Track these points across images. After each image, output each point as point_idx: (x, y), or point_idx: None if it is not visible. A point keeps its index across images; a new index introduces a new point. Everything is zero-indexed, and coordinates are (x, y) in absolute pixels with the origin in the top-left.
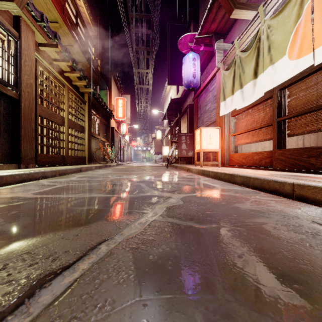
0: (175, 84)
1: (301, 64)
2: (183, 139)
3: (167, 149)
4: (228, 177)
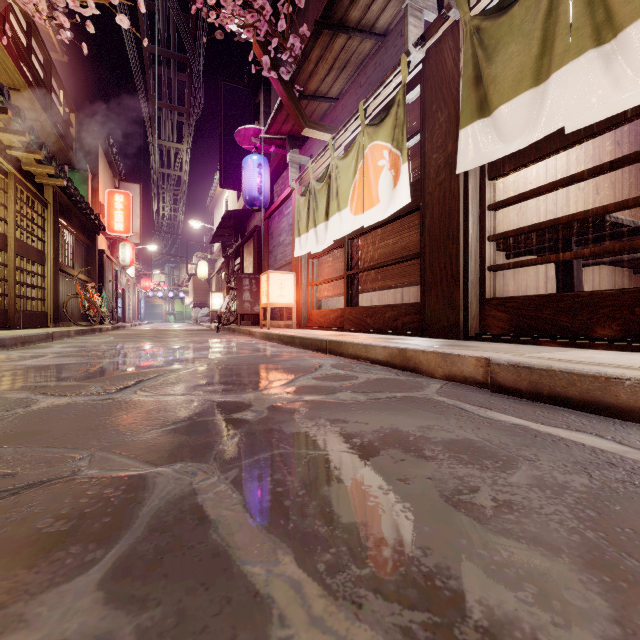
0: (233, 189)
1: (357, 222)
2: (246, 284)
3: (220, 299)
4: (290, 340)
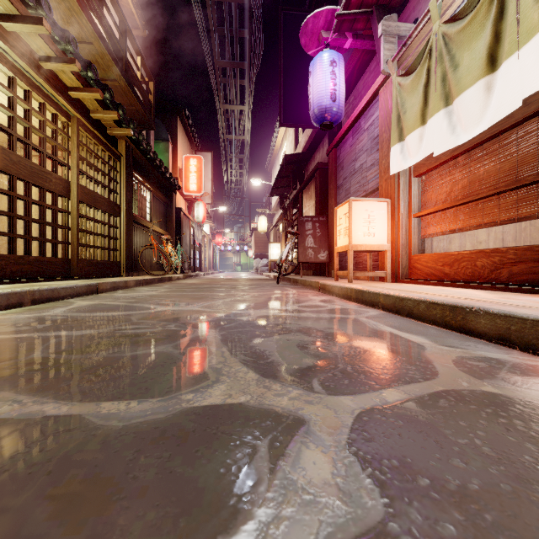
0: (293, 126)
1: None
2: (308, 228)
3: (278, 249)
4: (442, 314)
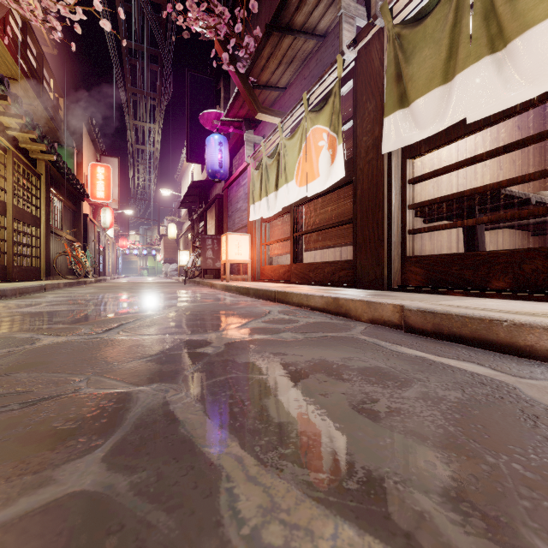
0: (198, 163)
1: (301, 192)
2: (209, 244)
3: (187, 256)
4: (245, 291)
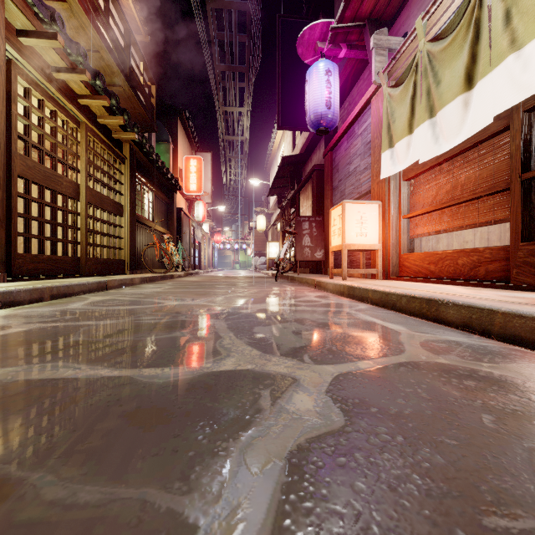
0: (291, 129)
1: None
2: (305, 228)
3: (276, 247)
4: (420, 306)
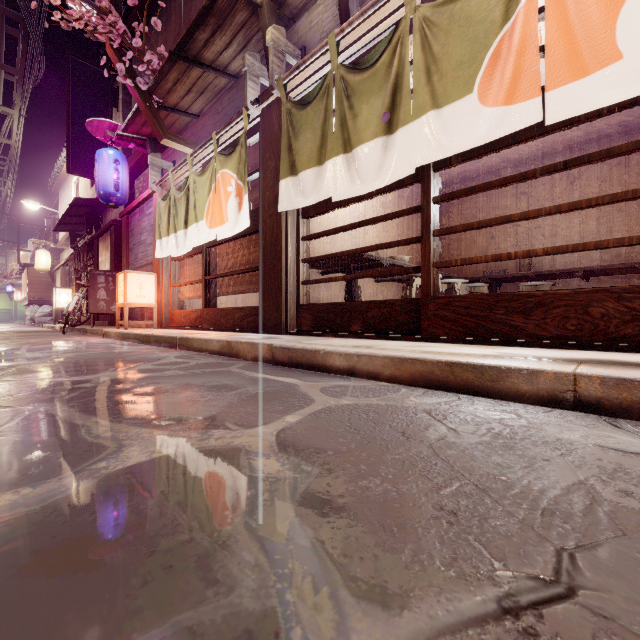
0: (85, 176)
1: (211, 235)
2: (101, 282)
3: (68, 295)
4: (146, 339)
